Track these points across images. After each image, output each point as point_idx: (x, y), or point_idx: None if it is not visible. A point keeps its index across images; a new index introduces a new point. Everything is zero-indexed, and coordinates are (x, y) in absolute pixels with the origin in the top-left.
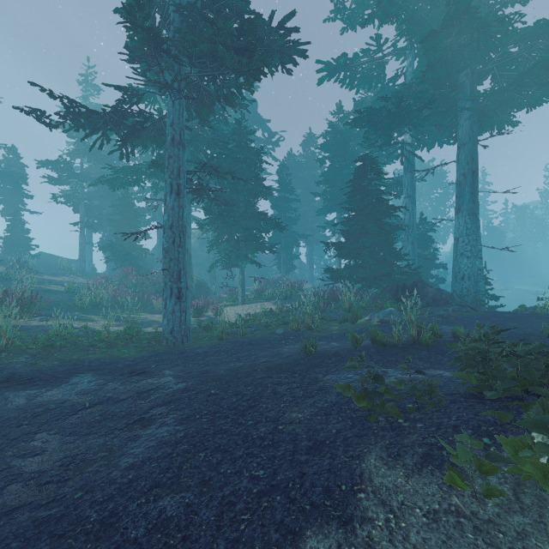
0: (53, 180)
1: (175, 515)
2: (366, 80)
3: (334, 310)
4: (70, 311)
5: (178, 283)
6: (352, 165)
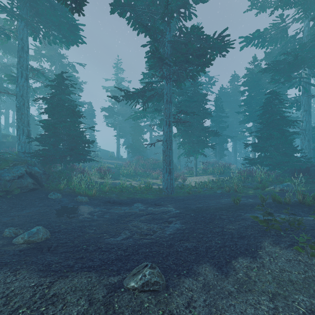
0: (107, 117)
1: (191, 248)
2: (273, 40)
3: (251, 181)
4: (120, 177)
5: (169, 166)
6: (263, 92)
